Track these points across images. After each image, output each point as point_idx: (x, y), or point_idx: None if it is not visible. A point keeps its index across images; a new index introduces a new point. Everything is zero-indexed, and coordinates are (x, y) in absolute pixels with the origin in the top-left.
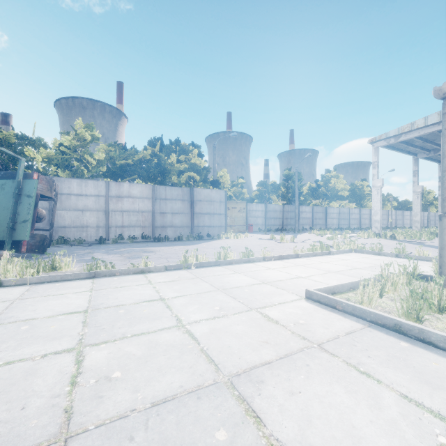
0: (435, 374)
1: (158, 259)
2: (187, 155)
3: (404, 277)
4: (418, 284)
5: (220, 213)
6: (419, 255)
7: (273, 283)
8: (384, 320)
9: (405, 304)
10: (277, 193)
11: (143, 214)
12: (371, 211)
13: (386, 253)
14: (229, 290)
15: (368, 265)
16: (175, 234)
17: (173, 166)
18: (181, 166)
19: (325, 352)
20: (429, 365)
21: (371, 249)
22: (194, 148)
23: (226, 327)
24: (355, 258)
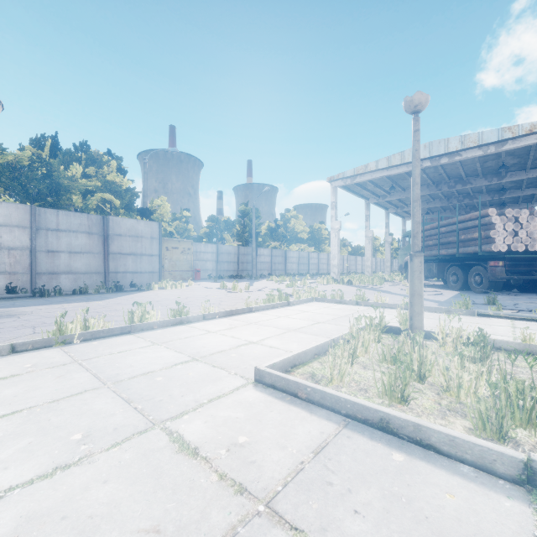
0: (460, 529)
1: (15, 329)
2: (99, 168)
3: (377, 335)
4: (385, 339)
5: (152, 254)
6: (378, 302)
7: (209, 357)
8: (365, 413)
9: (386, 378)
10: (231, 231)
11: (12, 253)
12: (328, 256)
13: (347, 301)
14: (126, 382)
15: (331, 316)
16: (75, 284)
17: (74, 182)
18: (90, 183)
19: (280, 524)
20: (445, 504)
21: (332, 297)
22: (110, 159)
23: (72, 498)
24: (317, 309)
